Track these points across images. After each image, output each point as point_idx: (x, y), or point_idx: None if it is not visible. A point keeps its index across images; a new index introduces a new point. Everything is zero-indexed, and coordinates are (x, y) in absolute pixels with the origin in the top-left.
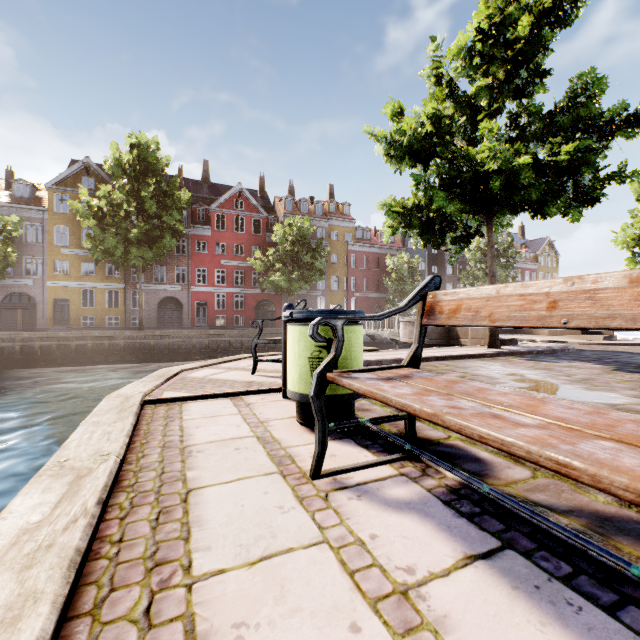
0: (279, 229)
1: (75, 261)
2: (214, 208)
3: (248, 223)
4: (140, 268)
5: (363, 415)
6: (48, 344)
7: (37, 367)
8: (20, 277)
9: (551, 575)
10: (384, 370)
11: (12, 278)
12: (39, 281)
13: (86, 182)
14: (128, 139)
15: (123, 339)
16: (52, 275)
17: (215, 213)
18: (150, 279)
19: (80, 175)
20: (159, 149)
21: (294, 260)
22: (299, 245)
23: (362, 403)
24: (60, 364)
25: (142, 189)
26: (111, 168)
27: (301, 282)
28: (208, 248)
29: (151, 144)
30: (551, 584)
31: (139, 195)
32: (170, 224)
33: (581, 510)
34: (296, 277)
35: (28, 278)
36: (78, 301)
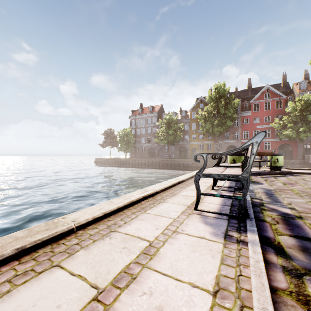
0: (290, 105)
1: (197, 134)
2: (252, 101)
3: (272, 104)
4: (218, 135)
5: (252, 179)
6: (190, 163)
7: (187, 170)
8: (183, 141)
9: (235, 184)
10: (235, 163)
11: (181, 142)
12: (187, 142)
13: (200, 105)
14: (213, 86)
15: (212, 162)
16: (191, 140)
17: (253, 104)
18: (223, 138)
19: (199, 104)
20: (225, 86)
21: (303, 120)
22: (306, 111)
23: (258, 178)
24: (193, 170)
25: (218, 104)
26: (208, 100)
27: (306, 133)
28: (249, 121)
29: (221, 86)
30: (234, 184)
31: (217, 107)
32: (229, 115)
33: (262, 187)
34: (302, 130)
35: (185, 142)
36: (198, 148)
